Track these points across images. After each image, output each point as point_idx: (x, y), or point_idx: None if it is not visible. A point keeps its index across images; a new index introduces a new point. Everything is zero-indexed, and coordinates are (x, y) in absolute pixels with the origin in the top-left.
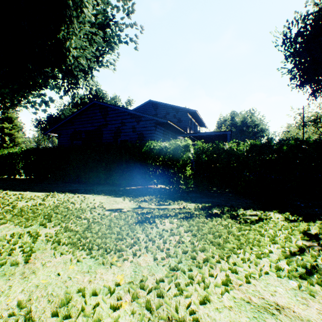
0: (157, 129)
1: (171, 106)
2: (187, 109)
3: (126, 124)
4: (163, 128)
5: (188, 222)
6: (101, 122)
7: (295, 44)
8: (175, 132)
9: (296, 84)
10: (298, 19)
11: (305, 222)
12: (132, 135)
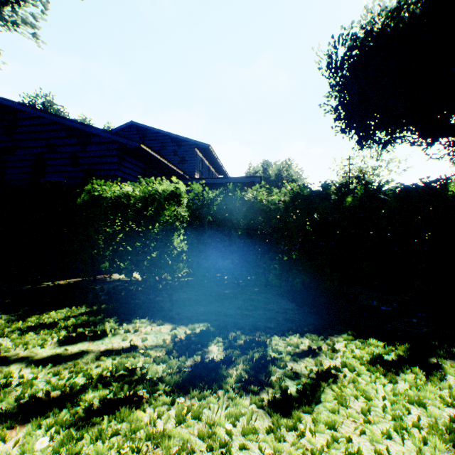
0: (126, 162)
1: (170, 136)
2: (195, 142)
3: (57, 148)
4: (141, 163)
5: (86, 452)
6: (2, 142)
7: (341, 69)
8: (168, 174)
9: (341, 128)
10: (345, 36)
11: (421, 372)
12: (71, 172)
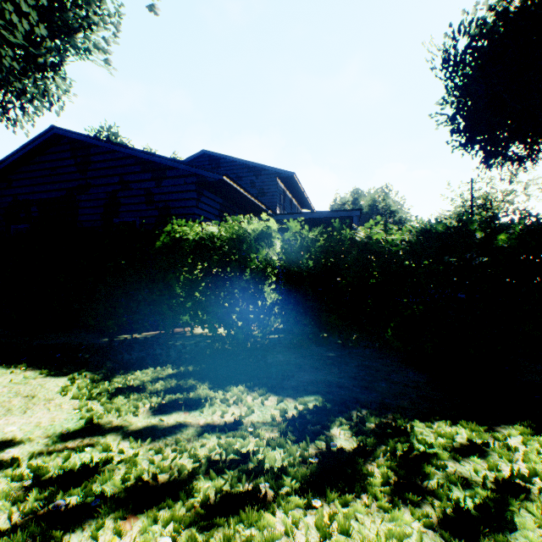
0: (204, 198)
1: (246, 165)
2: (276, 170)
3: (130, 184)
4: (219, 198)
5: None
6: (76, 181)
7: (463, 66)
8: (248, 210)
9: (460, 142)
10: (469, 22)
11: None
12: (145, 211)
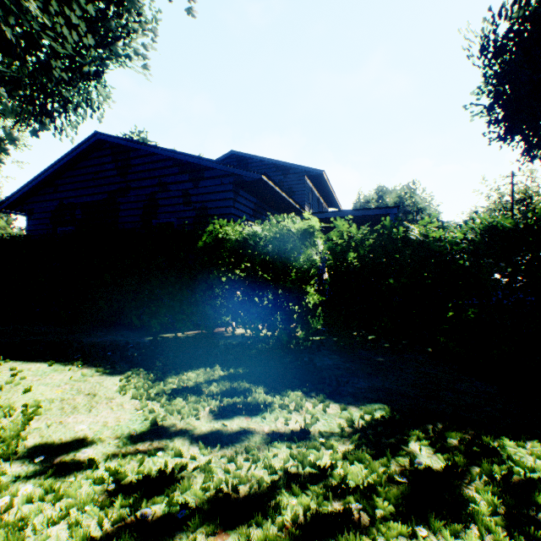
0: (240, 197)
1: (274, 164)
2: (305, 168)
3: (168, 186)
4: (254, 197)
5: None
6: (116, 184)
7: (504, 52)
8: (281, 209)
9: (498, 134)
10: (511, 4)
11: None
12: (183, 212)
